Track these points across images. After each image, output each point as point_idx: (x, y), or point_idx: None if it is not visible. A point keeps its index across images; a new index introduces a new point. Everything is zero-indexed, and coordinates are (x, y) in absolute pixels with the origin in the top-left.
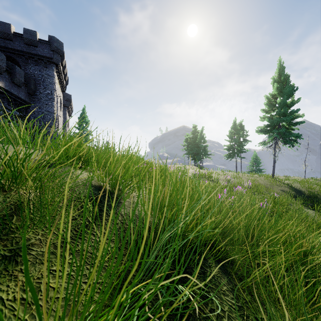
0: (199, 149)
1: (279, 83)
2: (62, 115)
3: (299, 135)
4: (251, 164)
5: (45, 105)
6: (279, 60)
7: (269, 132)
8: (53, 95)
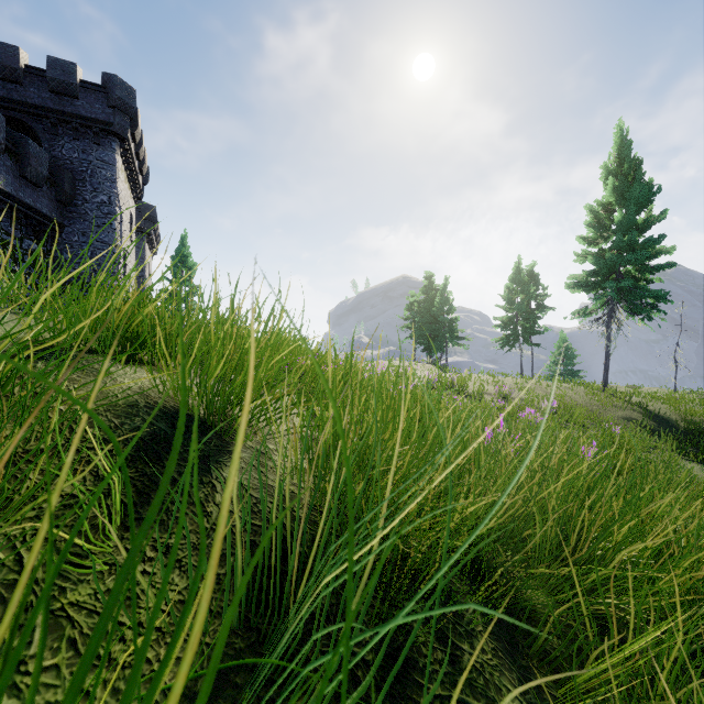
0: (439, 327)
1: (619, 176)
2: (137, 252)
3: (663, 294)
4: (553, 359)
5: (97, 227)
6: (619, 127)
7: (596, 288)
8: (113, 205)
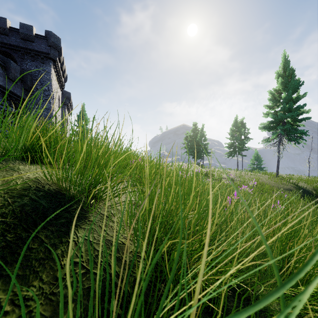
0: (199, 147)
1: (284, 77)
2: (62, 113)
3: (305, 132)
4: (252, 162)
5: (42, 101)
6: (284, 54)
7: (273, 129)
8: (50, 91)
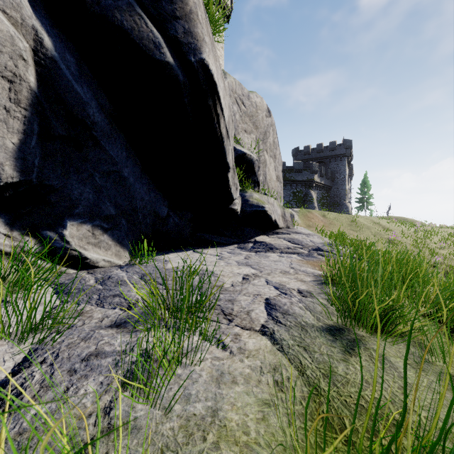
0: None
1: None
2: None
3: None
4: None
5: (340, 185)
6: None
7: None
8: (345, 177)
